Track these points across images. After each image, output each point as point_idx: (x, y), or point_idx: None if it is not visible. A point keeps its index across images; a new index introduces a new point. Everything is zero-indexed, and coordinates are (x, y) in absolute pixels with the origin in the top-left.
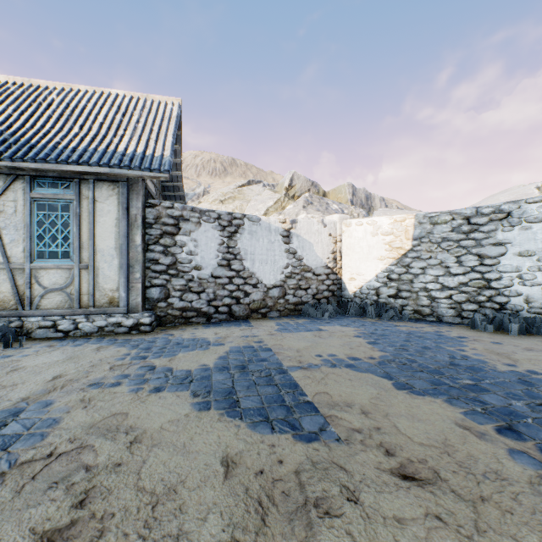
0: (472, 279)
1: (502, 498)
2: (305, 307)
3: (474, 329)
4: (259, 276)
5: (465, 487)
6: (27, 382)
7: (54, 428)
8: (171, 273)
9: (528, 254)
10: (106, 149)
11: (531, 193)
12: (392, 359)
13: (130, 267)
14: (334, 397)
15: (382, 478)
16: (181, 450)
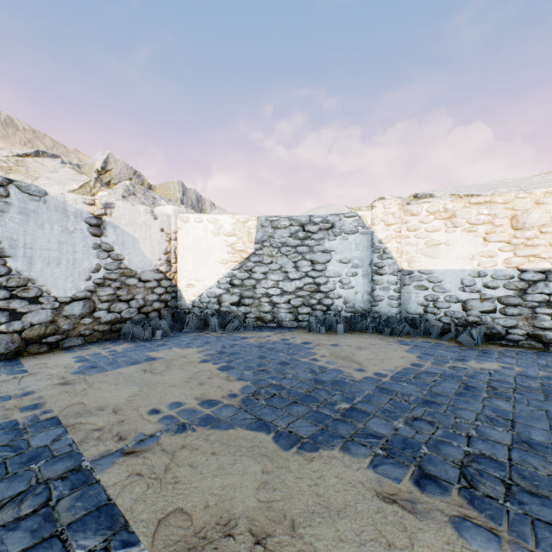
0: (307, 284)
1: None
2: (127, 327)
3: (311, 331)
4: (44, 284)
5: None
6: None
7: None
8: None
9: (346, 261)
10: None
11: (343, 210)
12: (257, 391)
13: None
14: (196, 518)
15: None
16: None
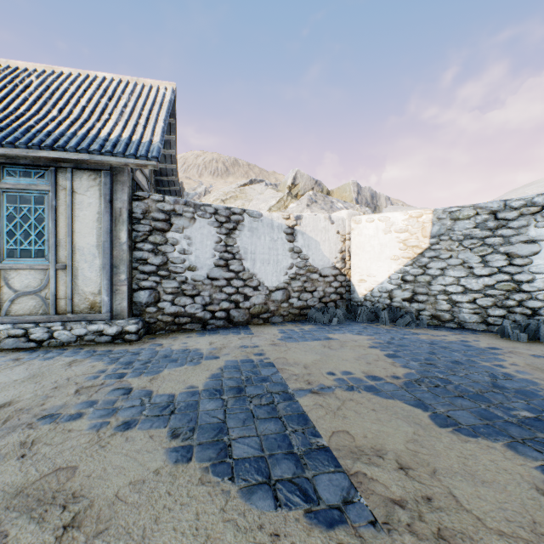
0: (500, 281)
1: None
2: (311, 312)
3: (504, 337)
4: (260, 277)
5: None
6: None
7: None
8: (162, 274)
9: None
10: (86, 133)
11: None
12: (420, 379)
13: (114, 267)
14: (357, 439)
15: None
16: None
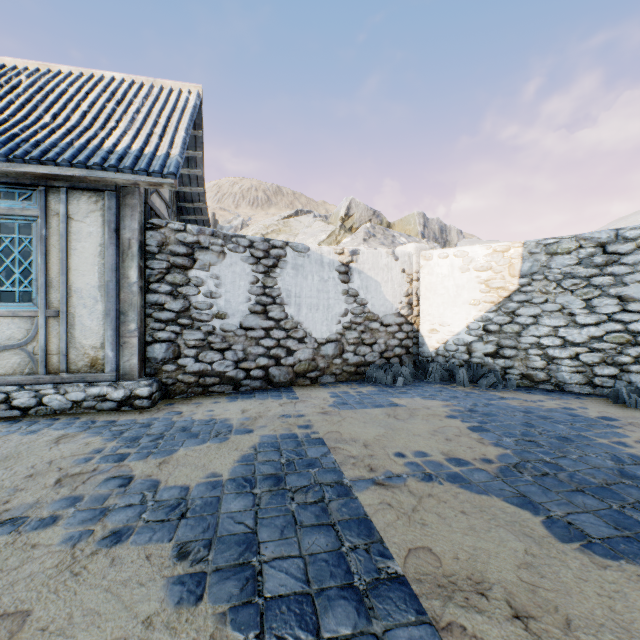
0: (610, 332)
1: None
2: (370, 370)
3: (618, 403)
4: (307, 327)
5: None
6: None
7: None
8: (182, 322)
9: None
10: (85, 144)
11: None
12: (520, 463)
13: (122, 314)
14: (445, 563)
15: None
16: None
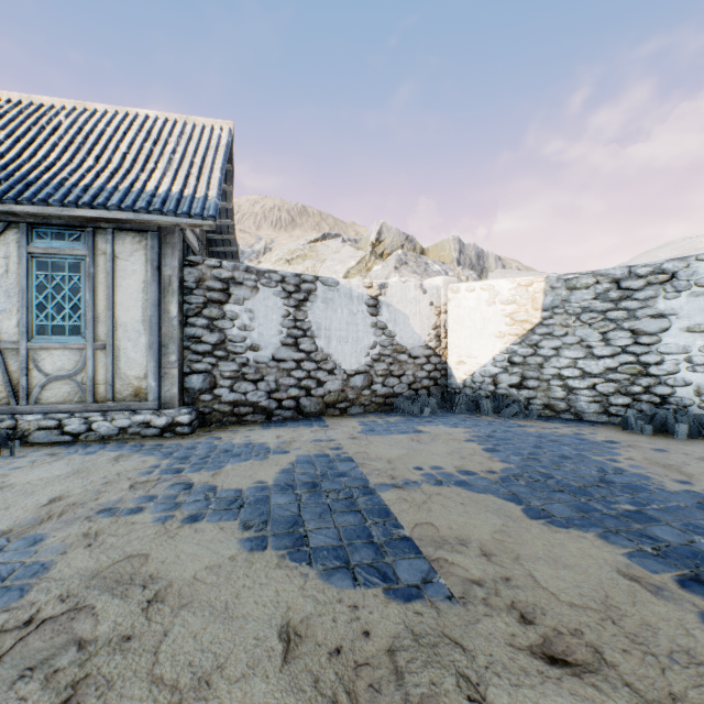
0: (624, 364)
1: (703, 697)
2: (398, 401)
3: (627, 430)
4: (337, 359)
5: (644, 677)
6: (13, 507)
7: (41, 578)
8: (218, 354)
9: (700, 329)
10: (130, 188)
11: (702, 247)
12: (519, 473)
13: (163, 346)
14: (441, 530)
15: (518, 661)
16: (221, 613)
